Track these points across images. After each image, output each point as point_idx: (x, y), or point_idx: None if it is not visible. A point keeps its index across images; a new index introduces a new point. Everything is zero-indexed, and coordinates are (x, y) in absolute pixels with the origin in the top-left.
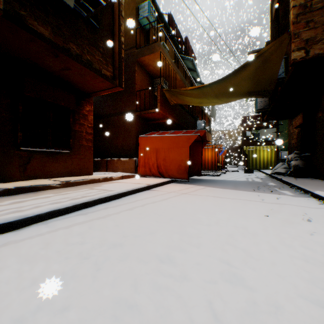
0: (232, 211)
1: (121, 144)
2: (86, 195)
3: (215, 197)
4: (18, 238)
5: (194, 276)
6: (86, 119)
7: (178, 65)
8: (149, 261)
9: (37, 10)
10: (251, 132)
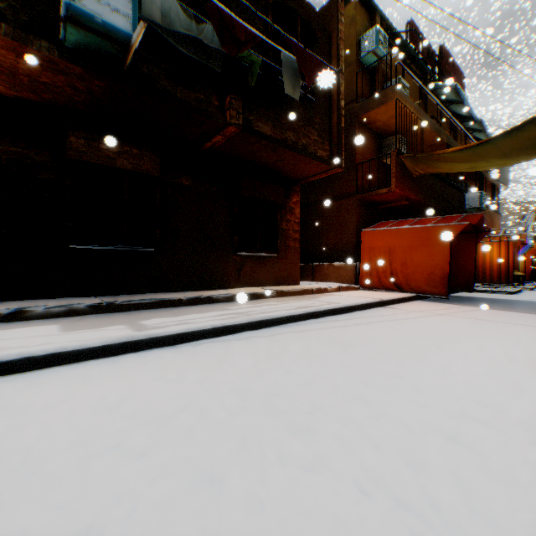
0: (523, 338)
1: (333, 242)
2: (310, 305)
3: (497, 321)
4: (277, 333)
5: (457, 370)
6: (293, 213)
7: (426, 102)
8: (407, 358)
9: (260, 109)
10: None
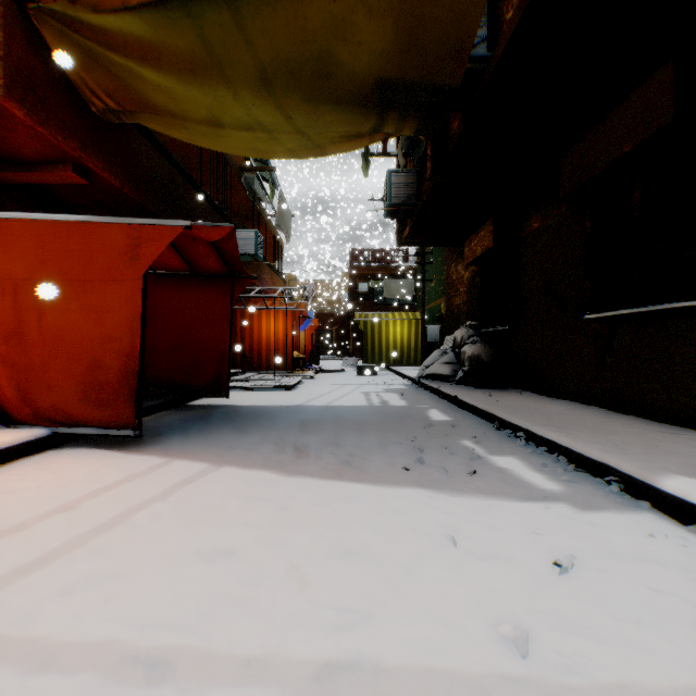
0: None
1: None
2: None
3: (156, 687)
4: None
5: None
6: None
7: None
8: None
9: None
10: (369, 284)
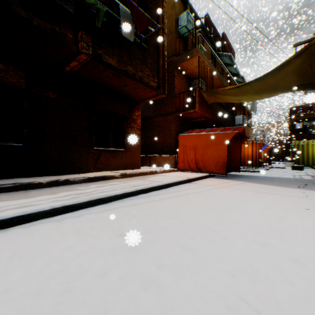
0: (270, 204)
1: (162, 142)
2: (141, 184)
3: (254, 191)
4: (109, 208)
5: (233, 239)
6: (136, 122)
7: (215, 63)
8: (199, 228)
9: (108, 47)
10: (302, 124)
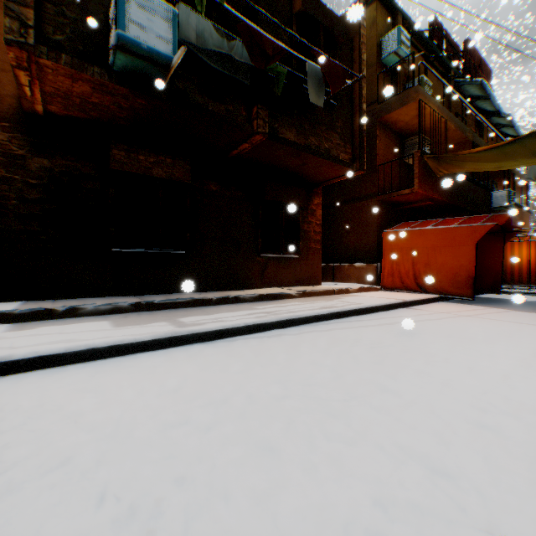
0: None
1: (354, 243)
2: (334, 305)
3: (525, 323)
4: (304, 331)
5: (483, 368)
6: (314, 215)
7: (450, 99)
8: (433, 356)
9: (285, 116)
10: None
